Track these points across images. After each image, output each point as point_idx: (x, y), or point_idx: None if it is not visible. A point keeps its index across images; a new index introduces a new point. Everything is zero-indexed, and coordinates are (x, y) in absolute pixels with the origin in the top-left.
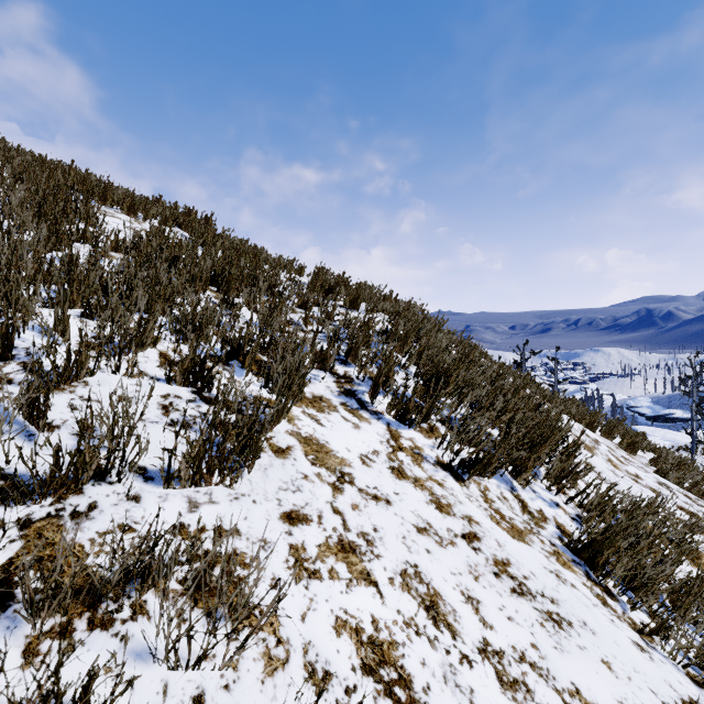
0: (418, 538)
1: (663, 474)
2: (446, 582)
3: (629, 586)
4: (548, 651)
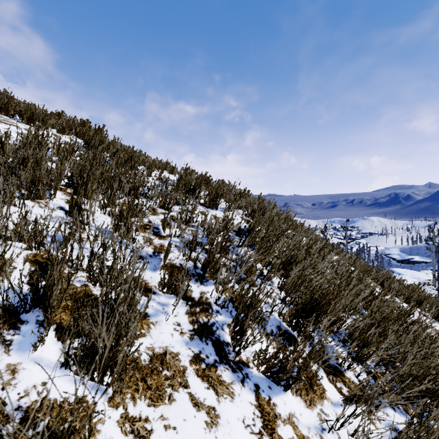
0: None
1: None
2: None
3: None
4: None
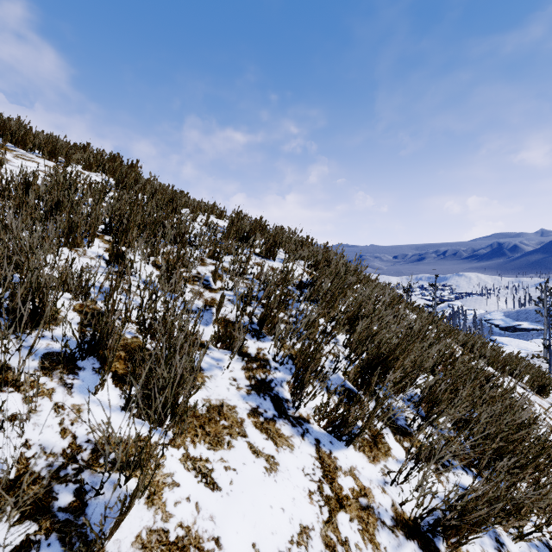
0: None
1: None
2: None
3: None
4: None
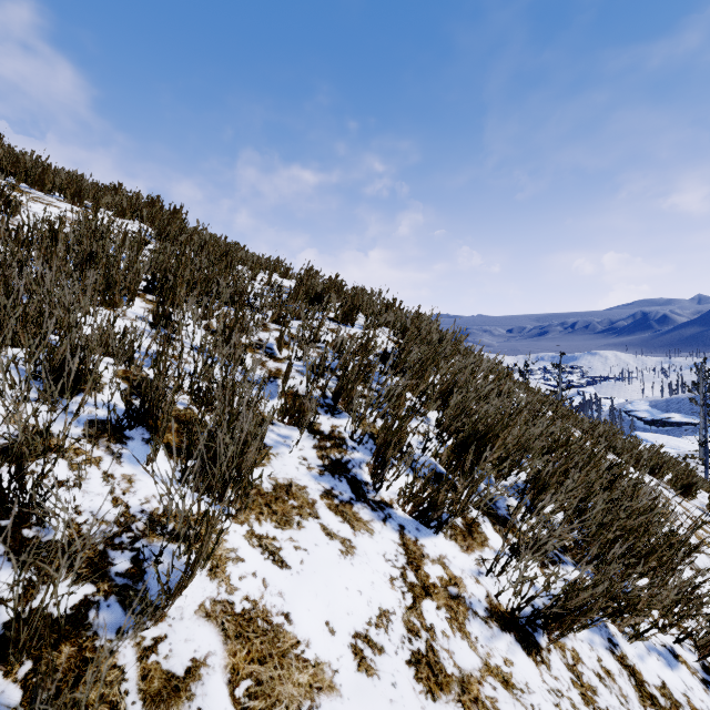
0: None
1: None
2: None
3: None
4: None
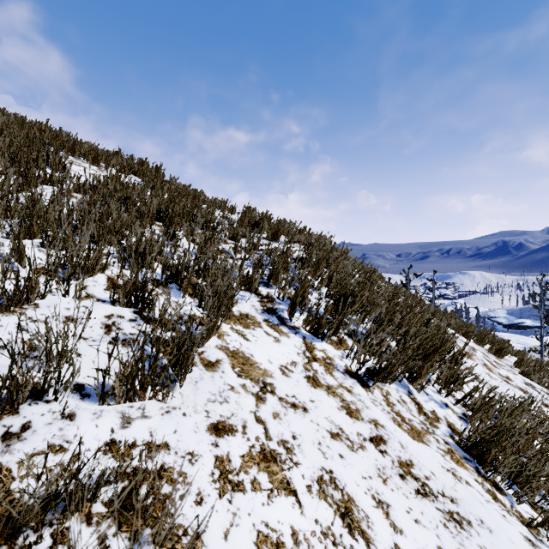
0: (332, 443)
1: (526, 375)
2: (358, 487)
3: (512, 479)
4: None
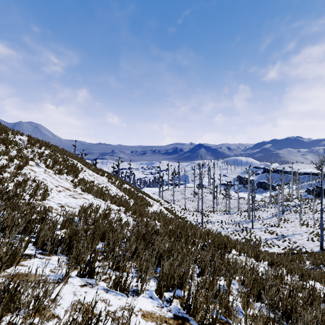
0: (45, 177)
1: (111, 182)
2: (48, 179)
3: (77, 185)
4: (57, 183)
